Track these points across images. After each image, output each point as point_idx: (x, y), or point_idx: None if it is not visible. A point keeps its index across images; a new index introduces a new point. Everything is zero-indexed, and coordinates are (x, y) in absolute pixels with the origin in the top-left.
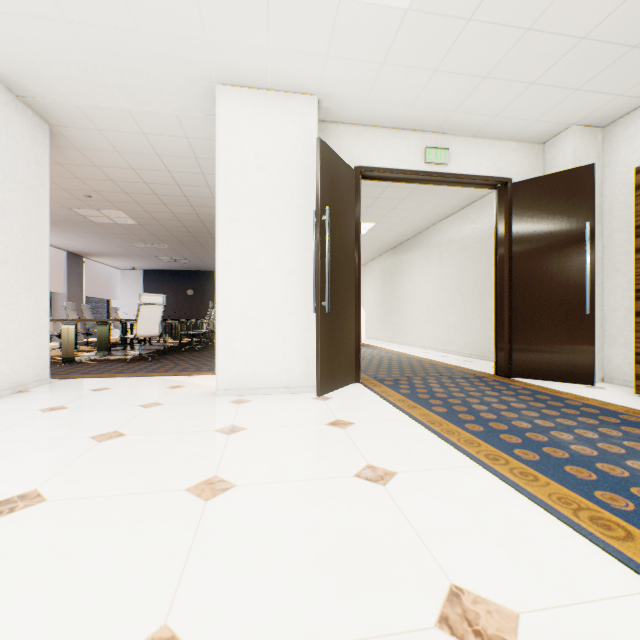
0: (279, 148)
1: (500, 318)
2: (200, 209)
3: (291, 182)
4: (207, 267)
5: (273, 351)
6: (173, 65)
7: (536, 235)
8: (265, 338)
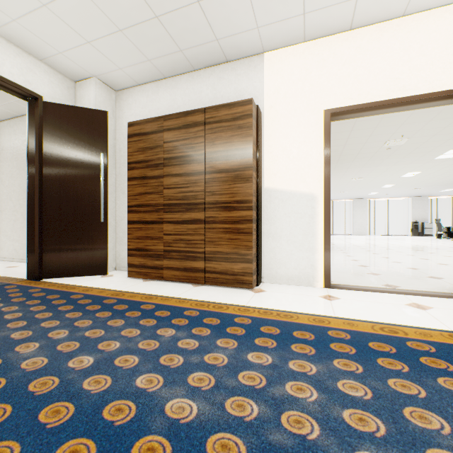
0: None
1: (32, 224)
2: None
3: None
4: None
5: None
6: None
7: (66, 154)
8: None
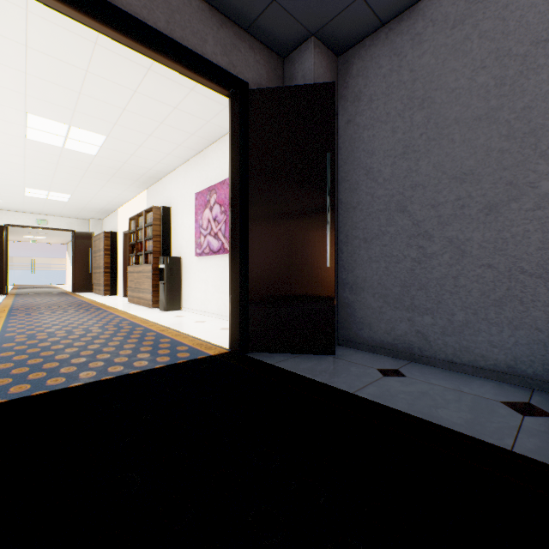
0: None
1: (73, 274)
2: None
3: None
4: None
5: None
6: None
7: (81, 249)
8: None
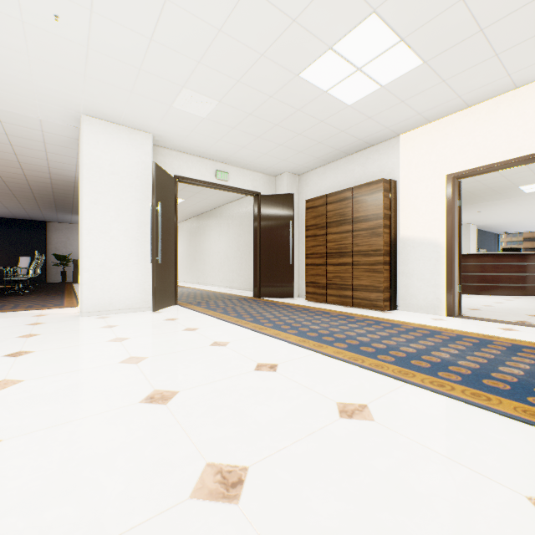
0: (127, 162)
1: (255, 266)
2: (30, 172)
3: (135, 183)
4: (12, 215)
5: (123, 287)
6: (52, 99)
7: (271, 224)
8: (117, 279)
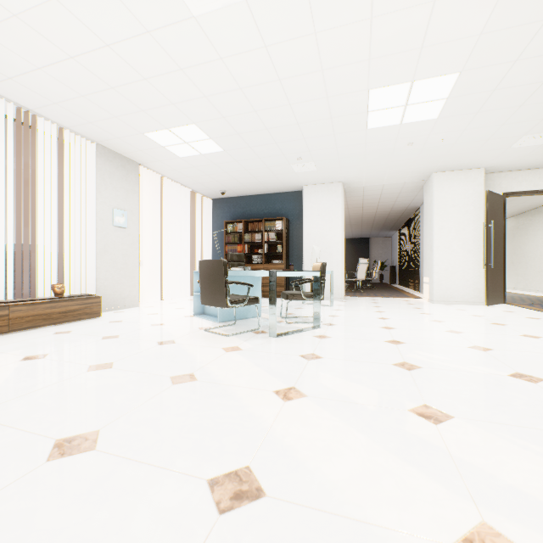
0: (463, 195)
1: None
2: (380, 210)
3: (469, 209)
4: (351, 236)
5: (460, 285)
6: (417, 172)
7: None
8: (456, 279)
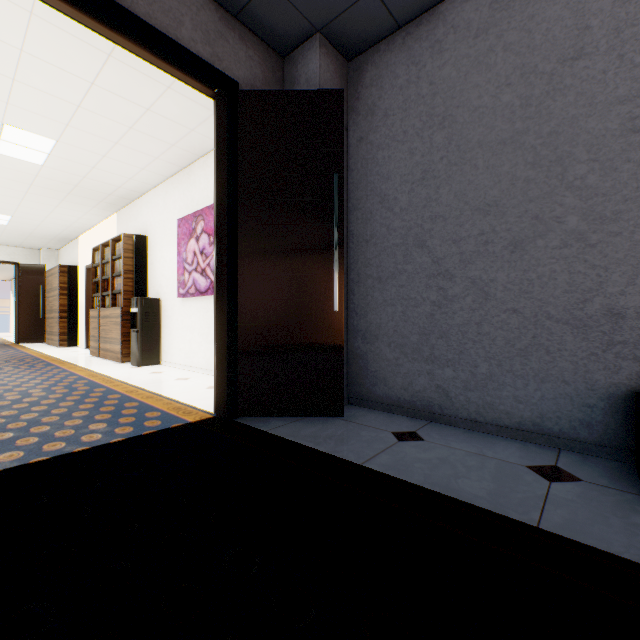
0: None
1: (16, 319)
2: None
3: None
4: None
5: None
6: None
7: (29, 287)
8: None
